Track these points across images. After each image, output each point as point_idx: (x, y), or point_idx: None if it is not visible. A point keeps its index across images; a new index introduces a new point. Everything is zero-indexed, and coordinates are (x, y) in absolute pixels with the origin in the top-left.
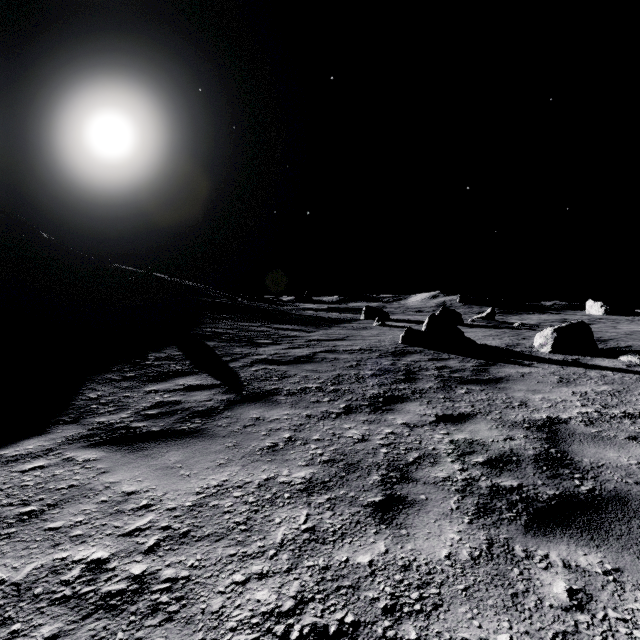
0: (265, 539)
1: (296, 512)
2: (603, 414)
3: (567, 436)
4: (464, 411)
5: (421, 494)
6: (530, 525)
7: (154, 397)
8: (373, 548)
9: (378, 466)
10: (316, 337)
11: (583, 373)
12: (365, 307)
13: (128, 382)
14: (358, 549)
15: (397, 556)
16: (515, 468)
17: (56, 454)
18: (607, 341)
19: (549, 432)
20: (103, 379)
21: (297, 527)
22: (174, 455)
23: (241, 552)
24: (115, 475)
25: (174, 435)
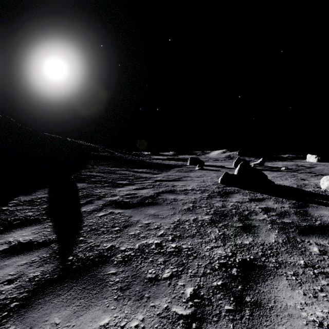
0: None
1: None
2: None
3: None
4: None
5: None
6: None
7: None
8: None
9: None
10: (160, 178)
11: None
12: (190, 158)
13: None
14: None
15: None
16: None
17: None
18: None
19: None
20: None
21: None
22: None
23: None
24: None
25: None
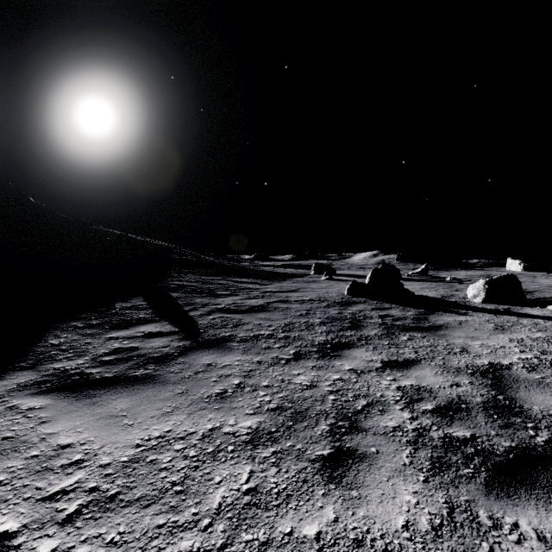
0: (201, 504)
1: (238, 469)
2: (543, 360)
3: (512, 382)
4: (408, 357)
5: (371, 446)
6: (491, 484)
7: (113, 343)
8: (321, 515)
9: (326, 414)
10: (270, 289)
11: (516, 321)
12: (314, 263)
13: (91, 329)
14: (304, 517)
15: (348, 526)
16: (465, 416)
17: (2, 402)
18: (533, 292)
19: (493, 378)
20: (68, 326)
21: (238, 488)
22: (121, 403)
23: (171, 522)
24: (55, 425)
25: (125, 381)
